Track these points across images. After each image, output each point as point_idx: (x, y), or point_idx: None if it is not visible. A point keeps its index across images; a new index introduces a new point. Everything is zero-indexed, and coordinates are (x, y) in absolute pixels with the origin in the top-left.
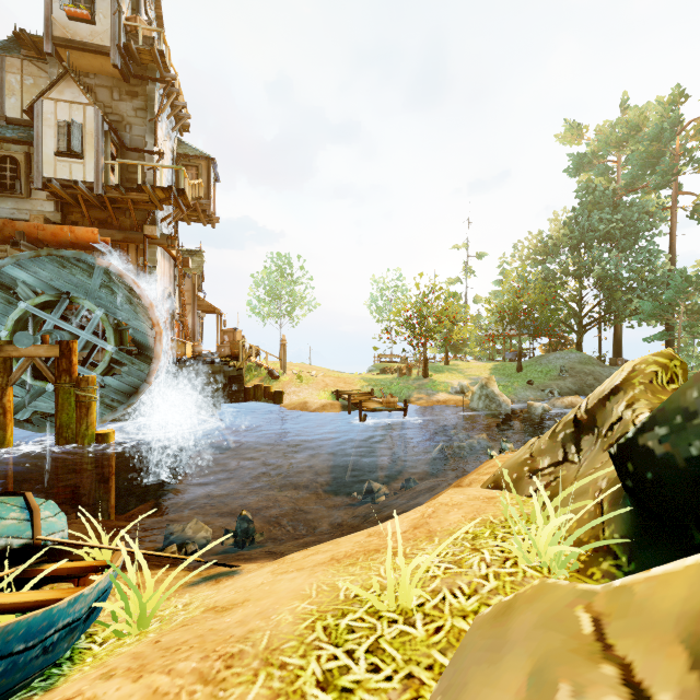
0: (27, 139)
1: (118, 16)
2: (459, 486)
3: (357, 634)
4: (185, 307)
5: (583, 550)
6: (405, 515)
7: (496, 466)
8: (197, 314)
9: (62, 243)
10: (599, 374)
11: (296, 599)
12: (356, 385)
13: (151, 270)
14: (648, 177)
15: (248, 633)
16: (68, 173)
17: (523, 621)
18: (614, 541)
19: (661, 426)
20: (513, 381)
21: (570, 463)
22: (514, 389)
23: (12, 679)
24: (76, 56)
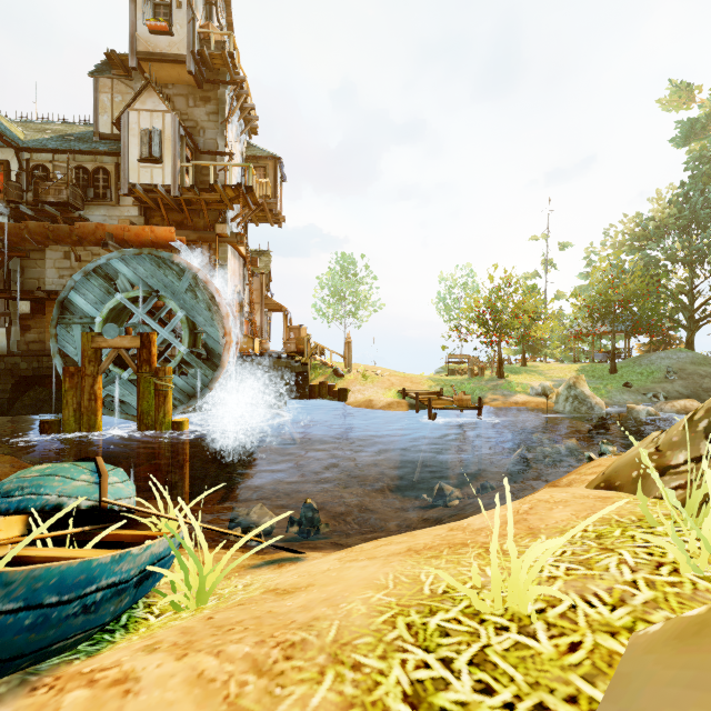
0: (116, 151)
1: (193, 24)
2: (556, 486)
3: (453, 639)
4: (253, 306)
5: None
6: (493, 511)
7: (602, 465)
8: (265, 313)
9: (144, 243)
10: None
11: (370, 589)
12: (423, 385)
13: (222, 268)
14: None
15: (312, 621)
16: (149, 178)
17: None
18: None
19: None
20: (606, 383)
21: None
22: (608, 392)
23: (44, 636)
24: (156, 68)
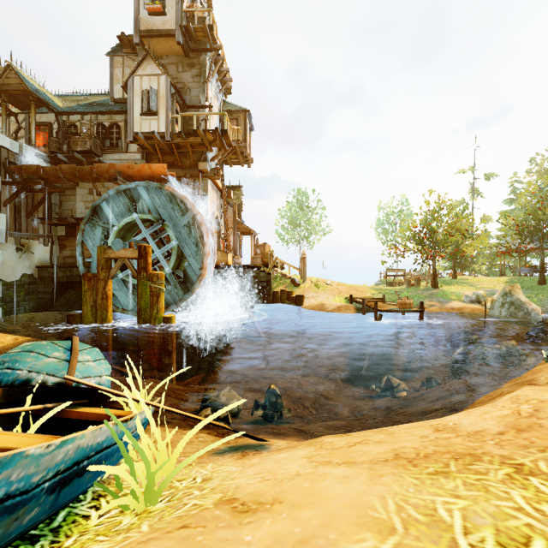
0: (125, 110)
1: (180, 4)
2: (534, 384)
3: None
4: (228, 229)
5: None
6: (480, 410)
7: None
8: (237, 235)
9: (144, 177)
10: None
11: (366, 529)
12: (366, 293)
13: (203, 198)
14: None
15: None
16: (148, 128)
17: None
18: None
19: None
20: (536, 292)
21: None
22: (539, 301)
23: None
24: (154, 43)
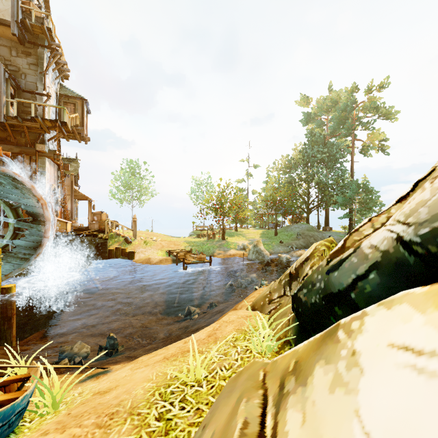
0: None
1: (16, 1)
2: (236, 309)
3: (175, 394)
4: (65, 197)
5: (278, 343)
6: (205, 329)
7: (255, 297)
8: (74, 201)
9: None
10: (317, 236)
11: (145, 382)
12: (181, 246)
13: (41, 174)
14: (341, 129)
15: (120, 402)
16: None
17: (242, 378)
18: (290, 338)
19: (305, 288)
20: (272, 241)
21: (286, 296)
22: (272, 246)
23: None
24: None
